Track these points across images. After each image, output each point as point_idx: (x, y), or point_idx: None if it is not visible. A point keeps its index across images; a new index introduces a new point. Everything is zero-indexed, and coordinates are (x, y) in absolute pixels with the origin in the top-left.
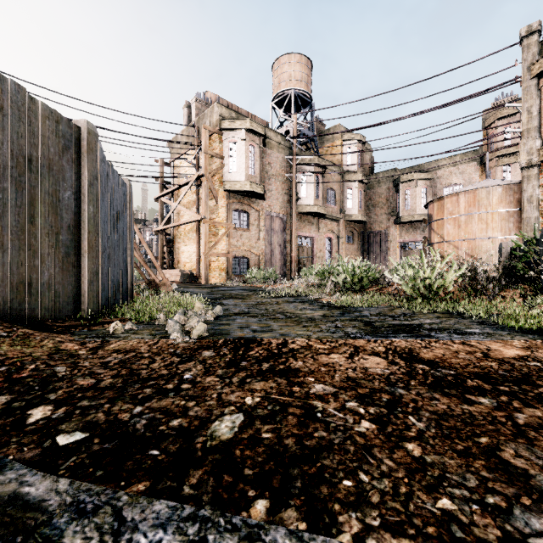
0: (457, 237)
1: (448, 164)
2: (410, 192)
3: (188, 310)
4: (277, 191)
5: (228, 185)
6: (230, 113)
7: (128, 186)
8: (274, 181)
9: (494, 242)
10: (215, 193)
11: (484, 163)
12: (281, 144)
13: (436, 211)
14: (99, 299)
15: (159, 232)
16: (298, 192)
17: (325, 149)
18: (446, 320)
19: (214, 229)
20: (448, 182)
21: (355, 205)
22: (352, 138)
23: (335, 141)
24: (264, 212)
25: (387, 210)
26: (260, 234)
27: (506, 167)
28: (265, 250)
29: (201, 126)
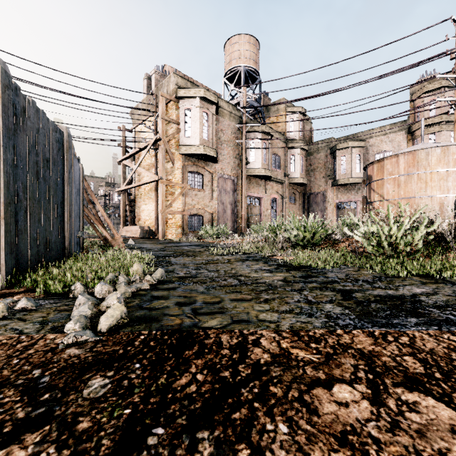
0: (397, 195)
1: (383, 130)
2: (345, 158)
3: (119, 275)
4: (228, 155)
5: (184, 148)
6: (185, 83)
7: (65, 134)
8: (226, 147)
9: (433, 200)
10: (172, 156)
11: (412, 132)
12: (232, 113)
13: (376, 172)
14: (2, 263)
15: (122, 192)
16: (247, 156)
17: (271, 120)
18: (438, 287)
19: (170, 189)
20: (379, 149)
21: (297, 170)
22: (295, 110)
23: (280, 113)
24: (217, 174)
25: (325, 174)
26: (213, 194)
27: (432, 135)
28: (218, 209)
29: (159, 95)
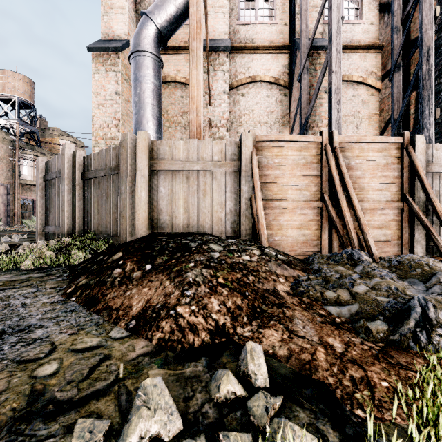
0: None
1: None
2: None
3: None
4: (1, 169)
5: None
6: None
7: None
8: None
9: None
10: None
11: None
12: (5, 139)
13: None
14: None
15: None
16: (20, 170)
17: (46, 140)
18: None
19: None
20: None
21: None
22: (67, 139)
23: (54, 137)
24: None
25: None
26: None
27: None
28: None
29: None
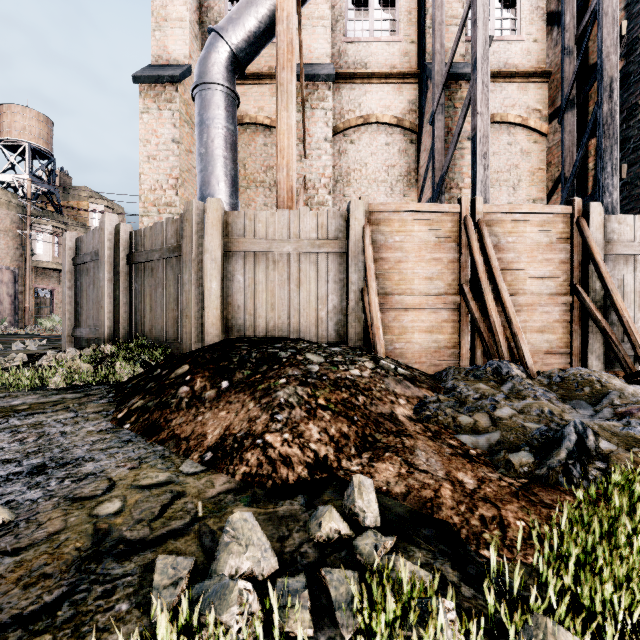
0: None
1: None
2: None
3: None
4: (6, 245)
5: None
6: None
7: None
8: (3, 237)
9: None
10: None
11: None
12: (12, 202)
13: None
14: None
15: None
16: (33, 248)
17: (70, 204)
18: None
19: None
20: None
21: None
22: (99, 203)
23: (81, 200)
24: None
25: None
26: None
27: None
28: None
29: None
